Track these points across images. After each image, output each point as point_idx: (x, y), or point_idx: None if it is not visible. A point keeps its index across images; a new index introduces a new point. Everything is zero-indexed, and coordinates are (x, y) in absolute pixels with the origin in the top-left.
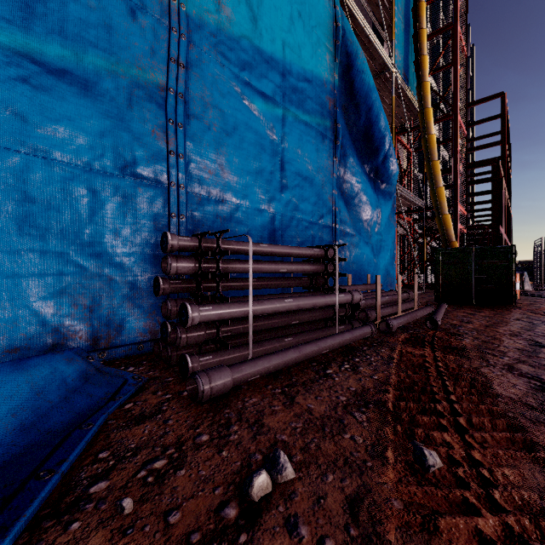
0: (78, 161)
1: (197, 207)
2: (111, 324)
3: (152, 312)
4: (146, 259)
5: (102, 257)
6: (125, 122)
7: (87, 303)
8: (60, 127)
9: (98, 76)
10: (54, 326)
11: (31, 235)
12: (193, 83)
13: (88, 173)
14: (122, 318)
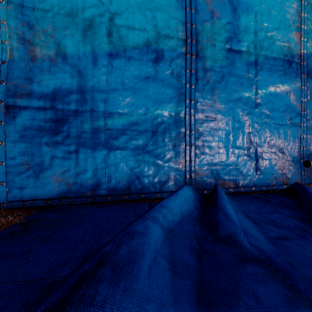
0: (278, 122)
1: (310, 131)
2: (286, 176)
3: (296, 173)
4: (295, 153)
5: (284, 153)
6: (289, 105)
7: (280, 169)
8: (275, 112)
9: (283, 92)
10: (273, 175)
11: (269, 147)
12: (309, 80)
13: (280, 125)
14: (288, 174)
